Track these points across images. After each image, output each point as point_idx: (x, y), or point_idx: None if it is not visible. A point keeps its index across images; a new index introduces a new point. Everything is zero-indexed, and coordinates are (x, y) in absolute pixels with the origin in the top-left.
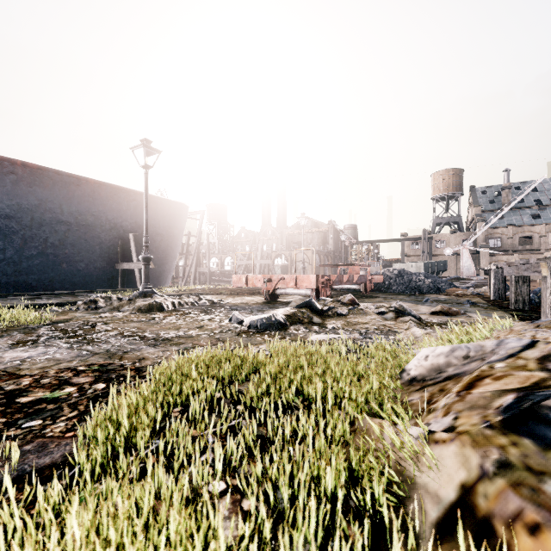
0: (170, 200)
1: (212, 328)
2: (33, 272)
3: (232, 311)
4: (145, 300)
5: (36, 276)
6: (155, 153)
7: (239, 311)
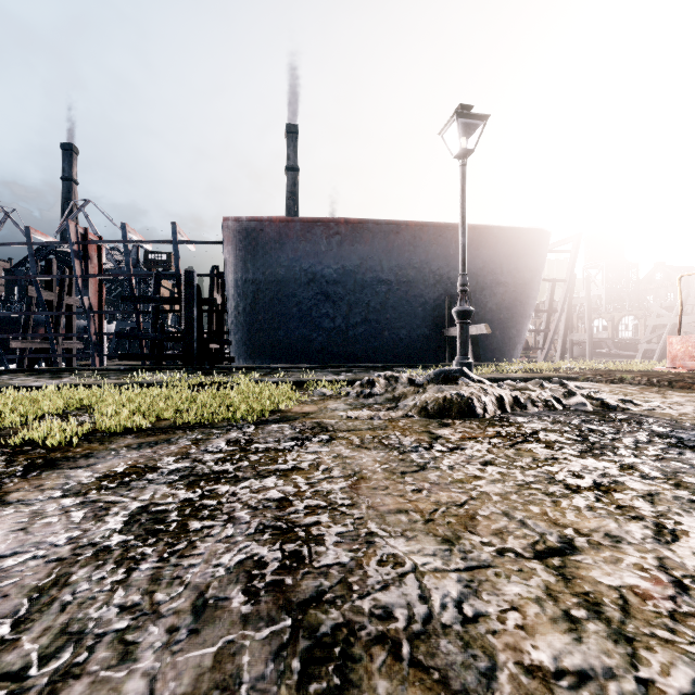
0: (519, 227)
1: (624, 595)
2: (358, 341)
3: (685, 451)
4: (440, 387)
5: (361, 346)
6: (478, 127)
7: None
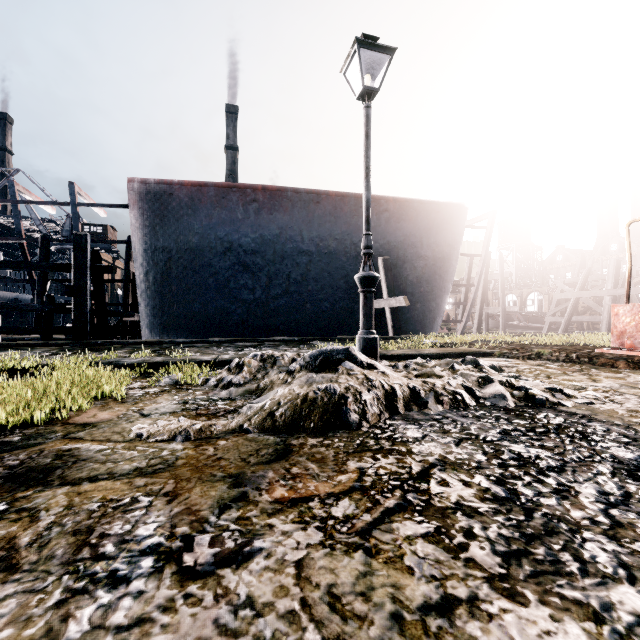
0: (438, 202)
1: None
2: (279, 314)
3: None
4: (310, 377)
5: (283, 319)
6: (385, 65)
7: None
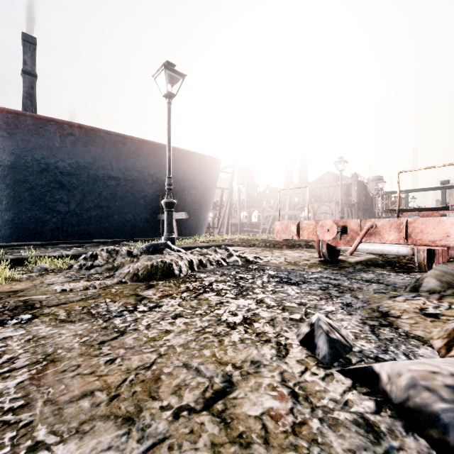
0: (204, 154)
1: (265, 423)
2: (91, 222)
3: (284, 285)
4: (150, 257)
5: (94, 226)
6: (179, 81)
7: (299, 286)
